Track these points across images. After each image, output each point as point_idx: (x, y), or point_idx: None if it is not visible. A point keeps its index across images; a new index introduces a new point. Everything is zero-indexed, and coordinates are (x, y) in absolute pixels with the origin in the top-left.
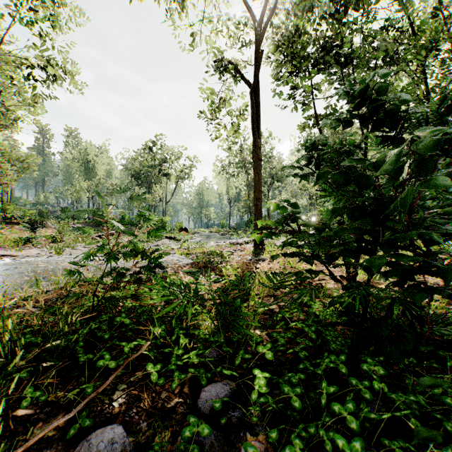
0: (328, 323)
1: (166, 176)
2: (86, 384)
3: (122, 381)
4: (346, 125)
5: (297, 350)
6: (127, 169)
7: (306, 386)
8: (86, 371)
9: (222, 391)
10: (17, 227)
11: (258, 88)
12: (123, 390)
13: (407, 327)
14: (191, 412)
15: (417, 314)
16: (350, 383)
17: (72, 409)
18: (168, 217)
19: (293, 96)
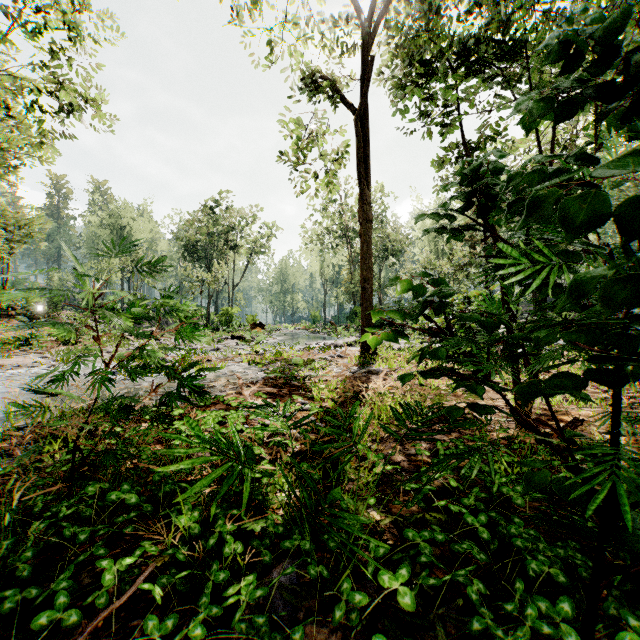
0: (499, 493)
1: (233, 248)
2: None
3: None
4: (559, 116)
5: (463, 580)
6: (177, 238)
7: None
8: (14, 633)
9: None
10: (16, 321)
11: (367, 114)
12: None
13: None
14: None
15: None
16: None
17: None
18: (236, 308)
19: (425, 114)
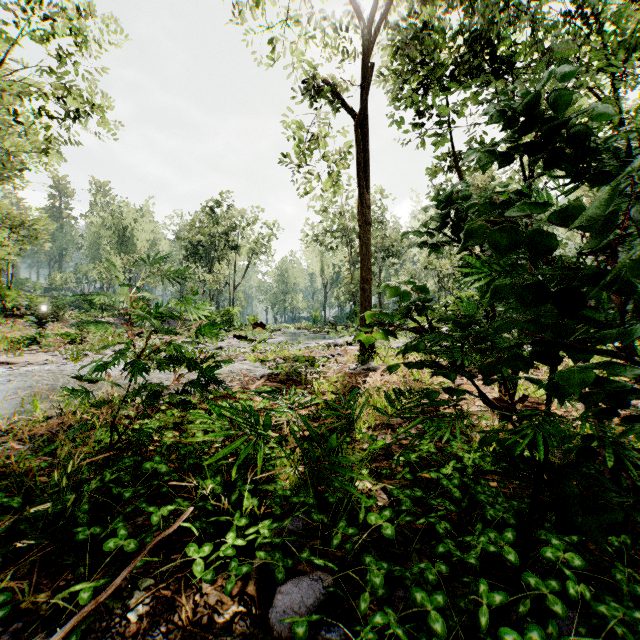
0: (476, 468)
1: (234, 249)
2: (82, 583)
3: (148, 571)
4: (511, 155)
5: (433, 521)
6: (179, 238)
7: (449, 581)
8: (87, 556)
9: (311, 593)
10: (21, 321)
11: (366, 120)
12: (148, 590)
13: (609, 482)
14: (257, 630)
15: (634, 464)
16: (526, 584)
17: (58, 625)
18: (237, 308)
19: (418, 127)
